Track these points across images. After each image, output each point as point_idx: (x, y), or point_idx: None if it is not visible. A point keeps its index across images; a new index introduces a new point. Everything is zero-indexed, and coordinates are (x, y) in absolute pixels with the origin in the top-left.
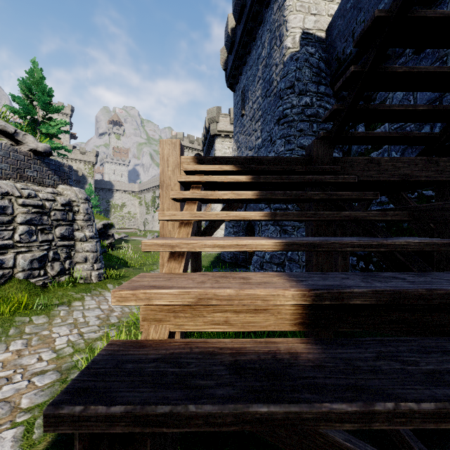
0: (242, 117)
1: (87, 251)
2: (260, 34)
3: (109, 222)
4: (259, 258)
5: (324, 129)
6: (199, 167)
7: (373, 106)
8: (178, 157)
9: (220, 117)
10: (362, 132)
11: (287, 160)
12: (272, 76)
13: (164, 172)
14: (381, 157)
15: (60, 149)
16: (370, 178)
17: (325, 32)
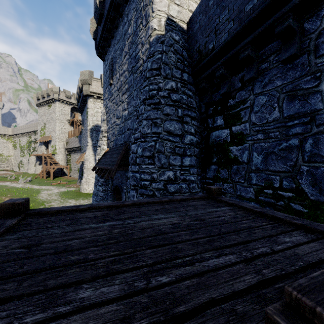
0: (111, 85)
1: None
2: (127, 12)
3: None
4: None
5: (187, 115)
6: None
7: None
8: None
9: (92, 80)
10: None
11: None
12: (138, 53)
13: None
14: None
15: None
16: None
17: (186, 24)
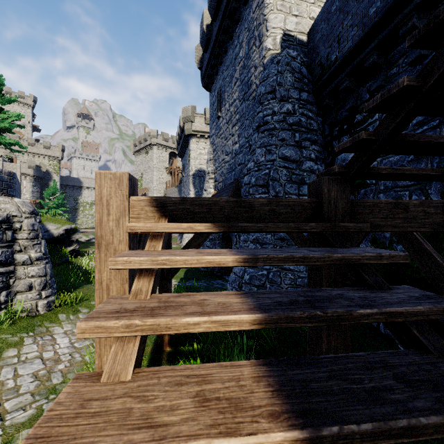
0: (218, 119)
1: (32, 276)
2: (237, 33)
3: (72, 227)
4: (237, 277)
5: (307, 139)
6: (155, 227)
7: (415, 136)
8: (126, 199)
9: (195, 117)
10: (389, 168)
11: (287, 204)
12: (251, 78)
13: (102, 223)
14: (409, 200)
15: (14, 145)
16: (395, 229)
17: (306, 36)
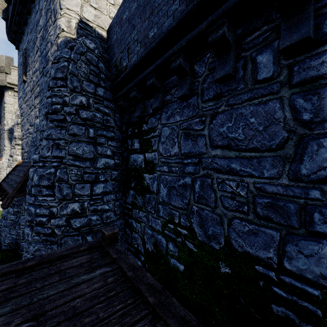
0: (25, 82)
1: None
2: None
3: None
4: None
5: (103, 136)
6: None
7: None
8: None
9: (12, 69)
10: None
11: None
12: (48, 53)
13: None
14: None
15: None
16: None
17: (106, 32)
